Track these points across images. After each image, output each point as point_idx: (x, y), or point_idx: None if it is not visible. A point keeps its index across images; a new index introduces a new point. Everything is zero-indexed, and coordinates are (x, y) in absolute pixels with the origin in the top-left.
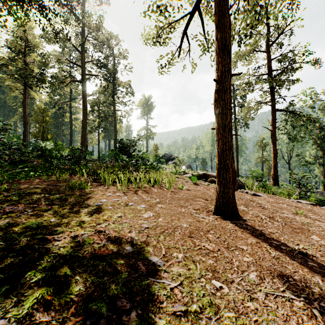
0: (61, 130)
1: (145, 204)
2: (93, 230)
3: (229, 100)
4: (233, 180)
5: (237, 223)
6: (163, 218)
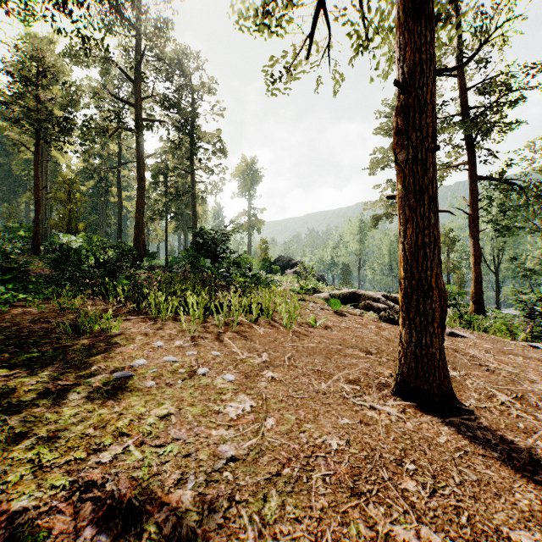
0: (104, 216)
1: (236, 372)
2: (66, 485)
3: (431, 128)
4: (441, 317)
5: (457, 423)
6: (278, 415)
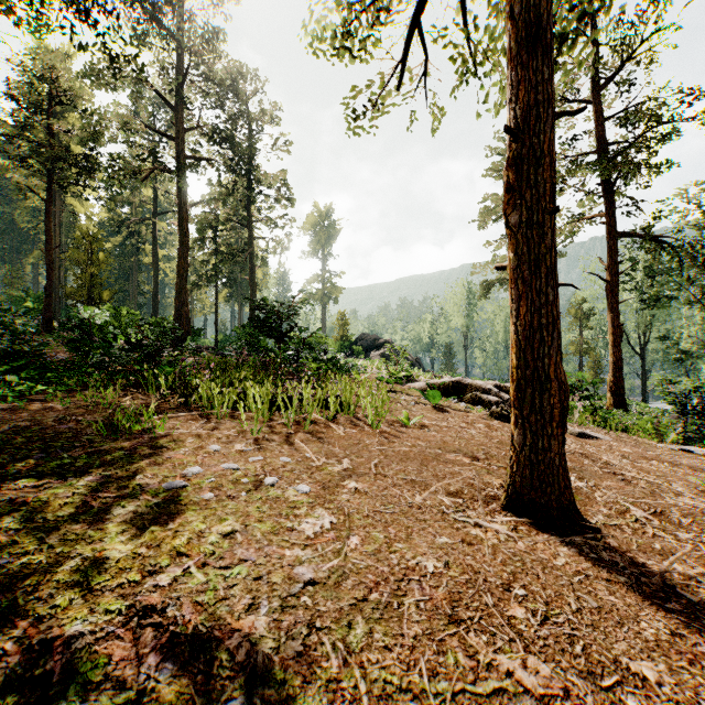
0: (135, 282)
1: (312, 482)
2: (122, 609)
3: (549, 185)
4: (561, 414)
5: (579, 543)
6: (363, 533)
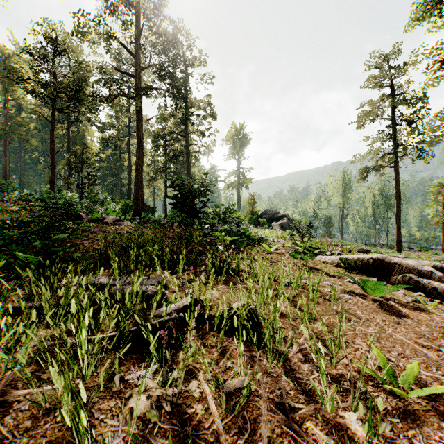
0: (119, 178)
1: None
2: None
3: None
4: None
5: None
6: None
